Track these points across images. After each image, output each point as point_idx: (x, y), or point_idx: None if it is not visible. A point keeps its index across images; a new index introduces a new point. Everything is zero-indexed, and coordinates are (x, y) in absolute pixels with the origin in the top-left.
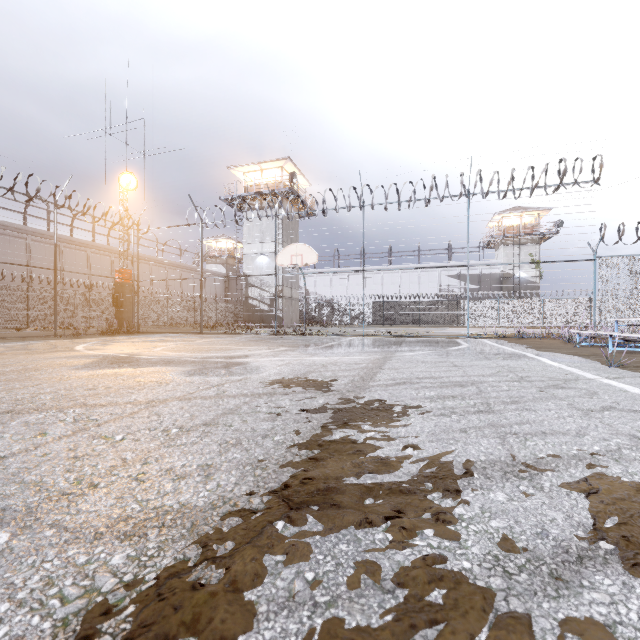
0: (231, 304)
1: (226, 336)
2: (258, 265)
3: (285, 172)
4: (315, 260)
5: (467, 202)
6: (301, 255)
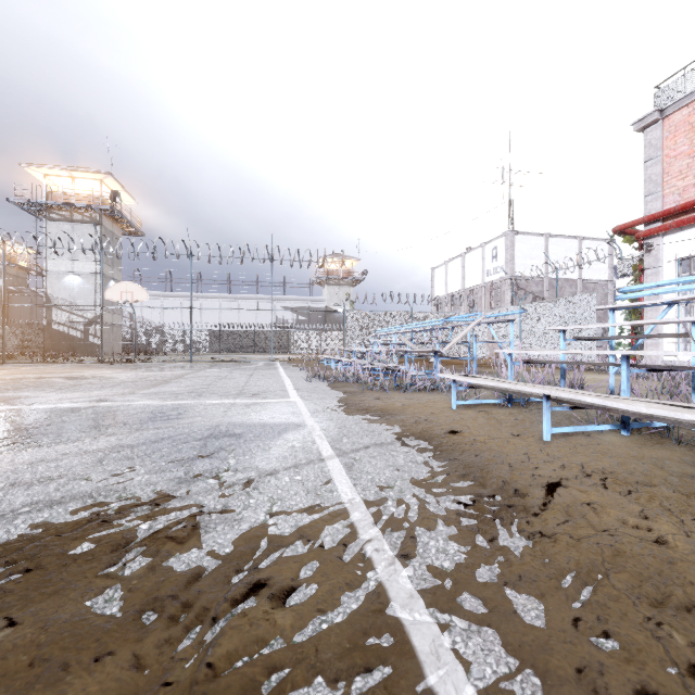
0: (17, 328)
1: (46, 365)
2: (67, 285)
3: (104, 185)
4: (146, 298)
5: (271, 265)
6: (132, 292)
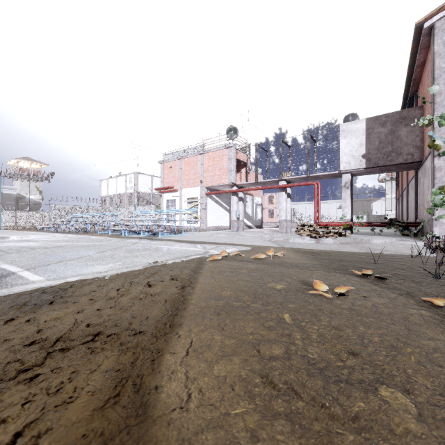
0: None
1: None
2: None
3: None
4: None
5: (0, 177)
6: None
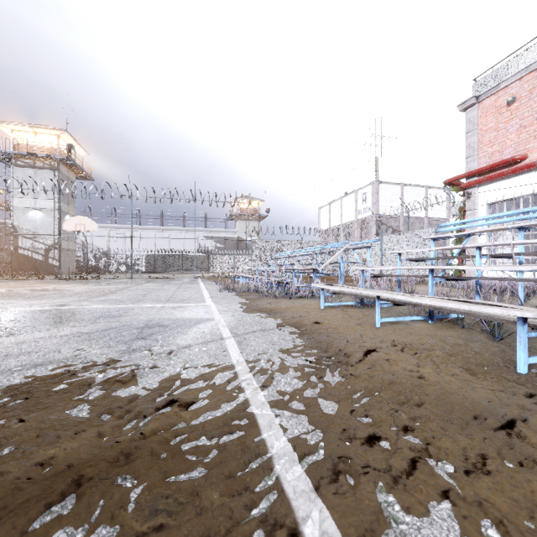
0: None
1: (14, 281)
2: (31, 218)
3: (61, 139)
4: (95, 229)
5: (194, 204)
6: (84, 224)
